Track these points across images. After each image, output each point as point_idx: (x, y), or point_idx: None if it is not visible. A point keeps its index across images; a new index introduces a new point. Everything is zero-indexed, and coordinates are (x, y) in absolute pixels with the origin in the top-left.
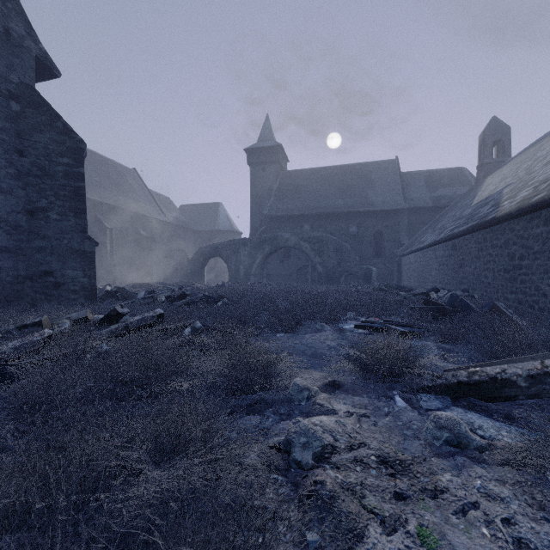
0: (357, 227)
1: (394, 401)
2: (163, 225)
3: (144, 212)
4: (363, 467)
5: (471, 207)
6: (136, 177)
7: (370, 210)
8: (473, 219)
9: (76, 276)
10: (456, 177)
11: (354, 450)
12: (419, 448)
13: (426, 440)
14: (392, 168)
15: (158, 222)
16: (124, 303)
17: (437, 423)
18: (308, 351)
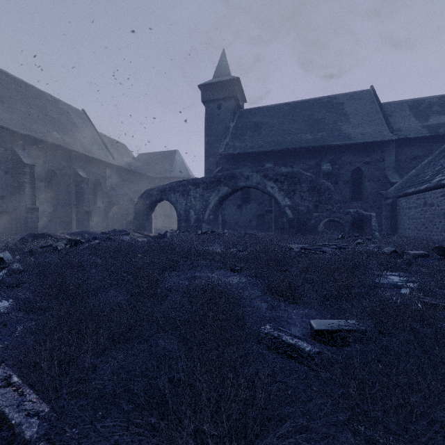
0: (331, 164)
1: None
2: (111, 168)
3: (86, 152)
4: None
5: None
6: (83, 118)
7: (348, 144)
8: None
9: None
10: None
11: None
12: None
13: None
14: (367, 98)
15: (105, 164)
16: None
17: None
18: None
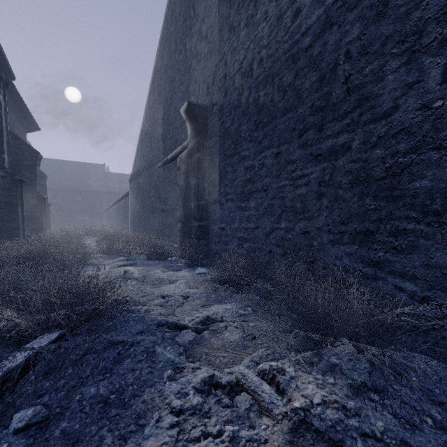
0: (82, 197)
1: None
2: None
3: None
4: None
5: None
6: None
7: (88, 190)
8: None
9: None
10: None
11: None
12: None
13: None
14: (102, 169)
15: None
16: None
17: None
18: None
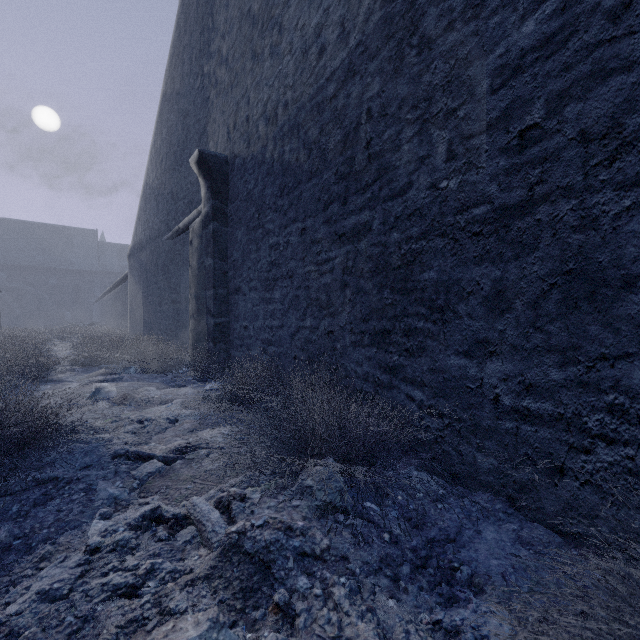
0: (58, 280)
1: None
2: None
3: None
4: None
5: None
6: None
7: (70, 269)
8: None
9: None
10: None
11: None
12: None
13: None
14: (92, 237)
15: None
16: None
17: None
18: None
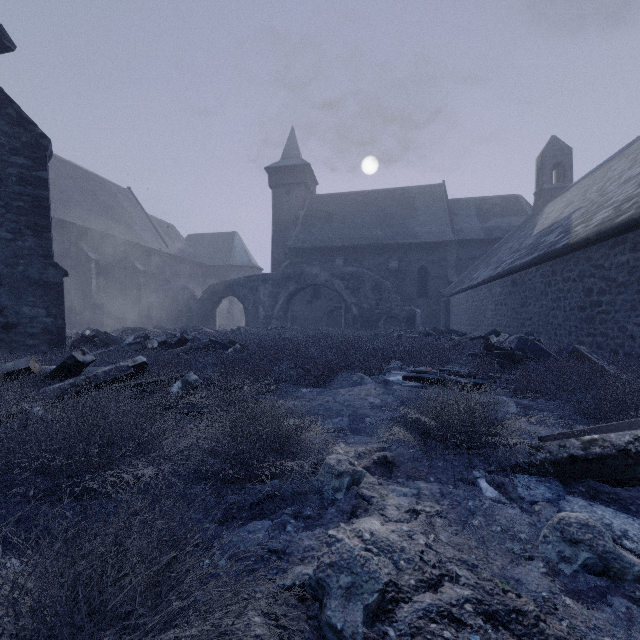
0: (399, 262)
1: (479, 489)
2: (165, 258)
3: (141, 241)
4: (455, 631)
5: (532, 237)
6: (131, 198)
7: (414, 243)
8: (538, 249)
9: (35, 315)
10: (511, 206)
11: (433, 590)
12: (542, 580)
13: (548, 562)
14: (438, 193)
15: (159, 253)
16: (102, 351)
17: (566, 533)
18: (345, 411)
